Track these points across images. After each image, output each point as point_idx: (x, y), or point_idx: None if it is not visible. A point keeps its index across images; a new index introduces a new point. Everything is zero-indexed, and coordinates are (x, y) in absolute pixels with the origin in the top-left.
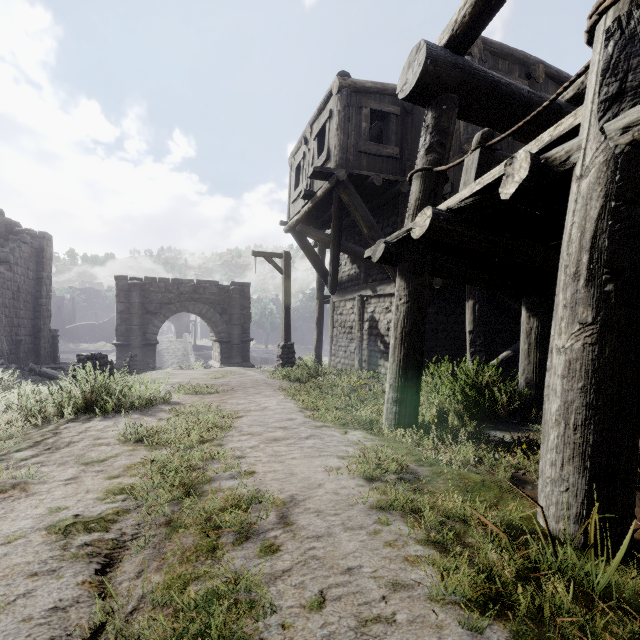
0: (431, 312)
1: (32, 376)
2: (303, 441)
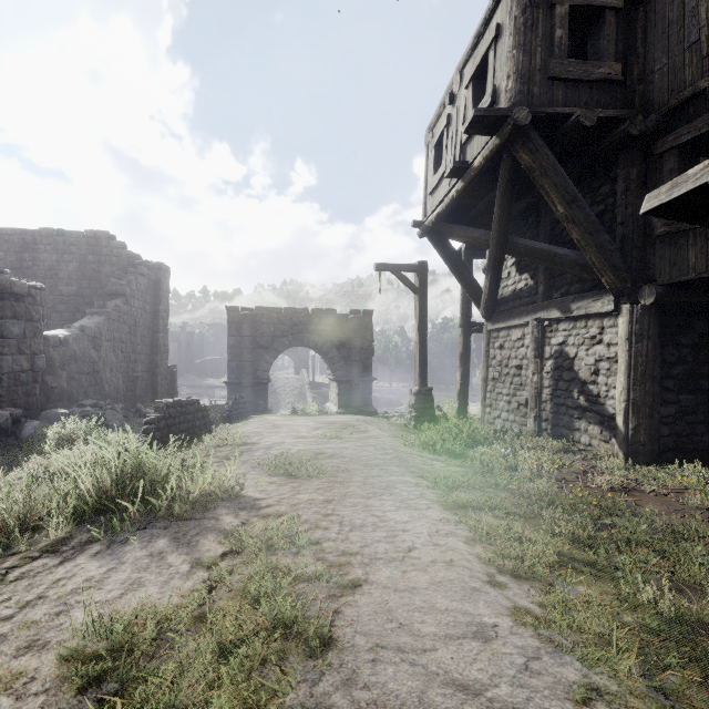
0: (686, 343)
1: (136, 418)
2: None
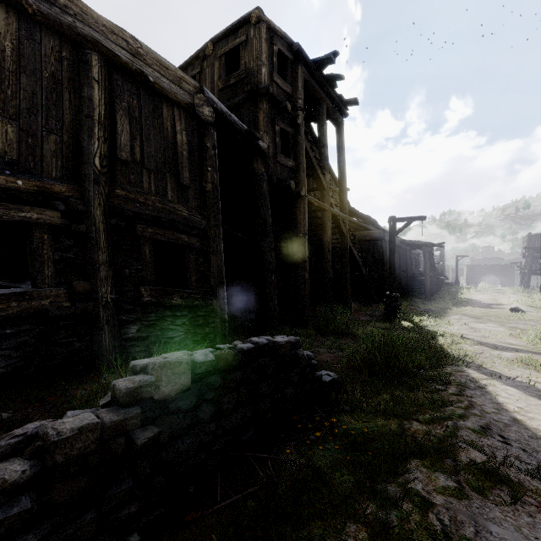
0: None
1: None
2: None
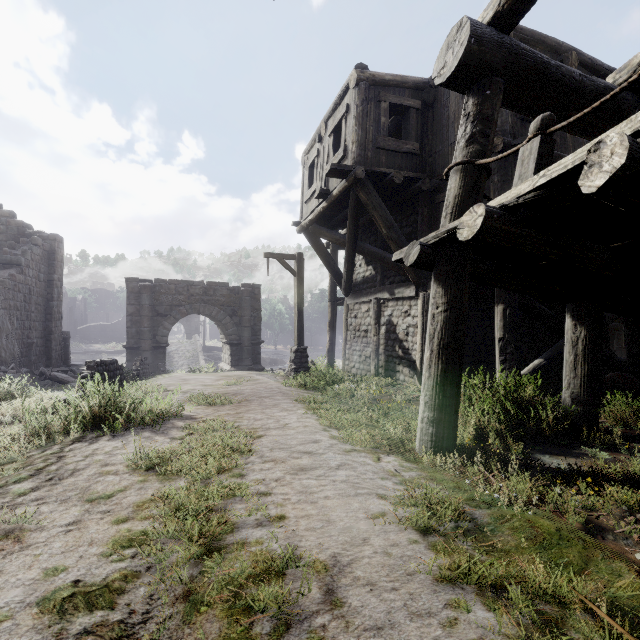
0: None
1: (42, 380)
2: (335, 472)
